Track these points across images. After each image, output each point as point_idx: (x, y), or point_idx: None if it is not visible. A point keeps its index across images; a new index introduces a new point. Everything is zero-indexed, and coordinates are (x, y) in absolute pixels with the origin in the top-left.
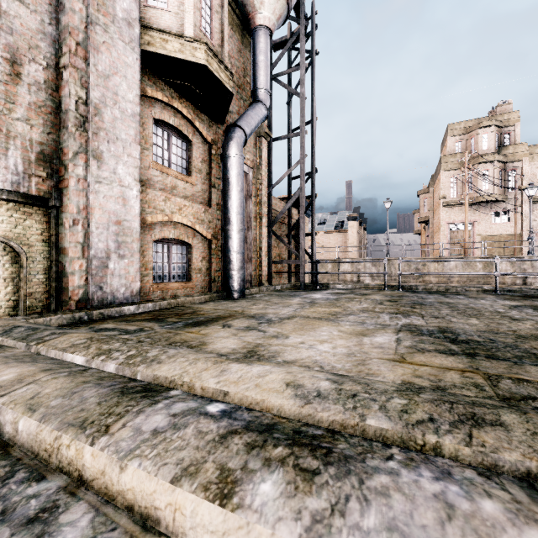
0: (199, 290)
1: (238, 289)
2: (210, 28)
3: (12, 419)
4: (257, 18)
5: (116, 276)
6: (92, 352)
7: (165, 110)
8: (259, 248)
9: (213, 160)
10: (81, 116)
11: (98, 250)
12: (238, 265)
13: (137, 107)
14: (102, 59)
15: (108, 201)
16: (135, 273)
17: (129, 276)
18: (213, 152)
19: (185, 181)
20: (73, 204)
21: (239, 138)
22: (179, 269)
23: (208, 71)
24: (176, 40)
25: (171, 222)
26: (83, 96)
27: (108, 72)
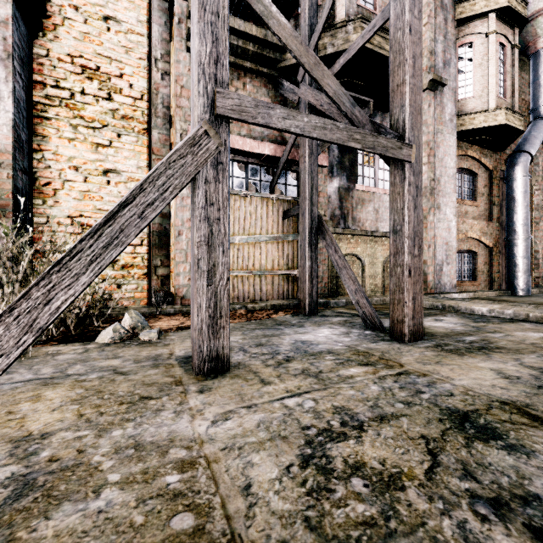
0: (482, 288)
1: (524, 288)
2: (503, 89)
3: (524, 314)
4: (539, 43)
5: (445, 275)
6: (507, 305)
7: (461, 160)
8: (534, 251)
9: (493, 182)
10: (431, 187)
11: (438, 260)
12: (524, 268)
13: (454, 169)
14: (440, 150)
15: (442, 231)
16: (453, 274)
17: (450, 275)
18: (493, 176)
19: (473, 206)
20: (428, 236)
21: (525, 161)
22: (467, 271)
23: (506, 126)
24: (481, 115)
25: (464, 237)
26: (432, 176)
27: (442, 157)
